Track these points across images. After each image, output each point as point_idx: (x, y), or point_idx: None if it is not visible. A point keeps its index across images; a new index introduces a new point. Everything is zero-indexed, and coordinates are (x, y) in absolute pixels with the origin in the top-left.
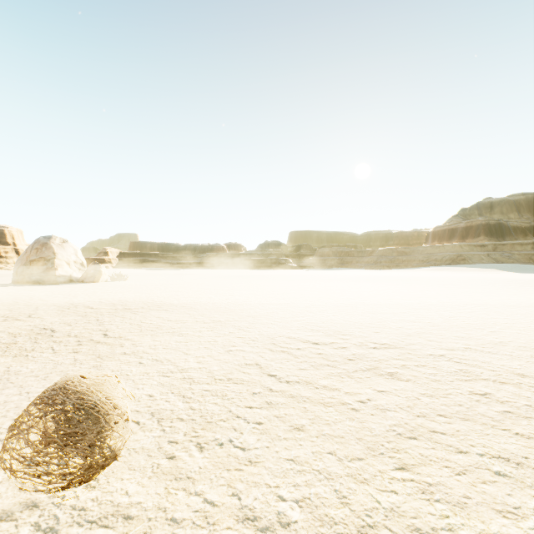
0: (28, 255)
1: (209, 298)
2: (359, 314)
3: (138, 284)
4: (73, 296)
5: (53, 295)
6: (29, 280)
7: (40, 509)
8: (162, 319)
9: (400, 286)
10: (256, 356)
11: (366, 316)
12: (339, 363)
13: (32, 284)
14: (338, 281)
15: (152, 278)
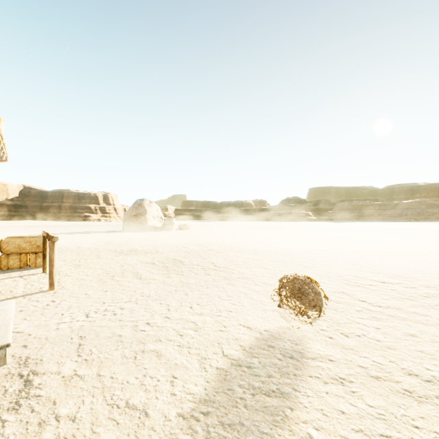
0: (131, 212)
1: (262, 244)
2: (409, 262)
3: (200, 232)
4: (167, 240)
5: (155, 239)
6: (132, 228)
7: (276, 348)
8: (242, 258)
9: (438, 238)
10: (338, 287)
11: (418, 264)
12: (416, 298)
13: (134, 231)
14: (366, 233)
15: (204, 228)
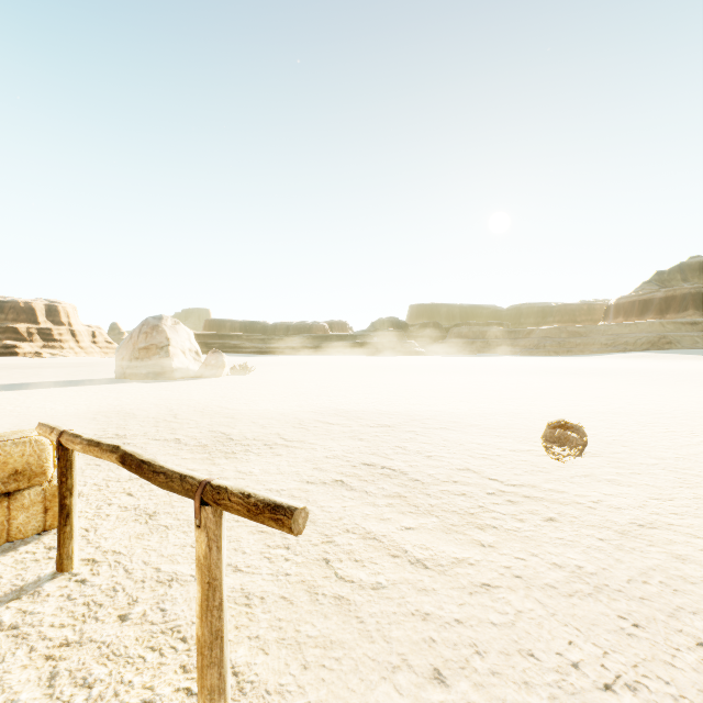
0: (135, 342)
1: (447, 406)
2: None
3: (284, 381)
4: (250, 401)
5: (220, 399)
6: (139, 374)
7: None
8: (495, 448)
9: (660, 386)
10: None
11: None
12: None
13: (145, 380)
14: (542, 376)
15: (271, 370)
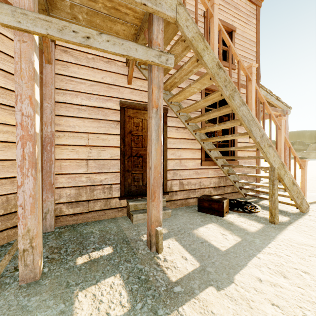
0: None
1: None
2: None
3: None
4: None
5: None
6: None
7: None
8: None
9: None
10: None
11: None
12: None
13: None
14: None
15: None
